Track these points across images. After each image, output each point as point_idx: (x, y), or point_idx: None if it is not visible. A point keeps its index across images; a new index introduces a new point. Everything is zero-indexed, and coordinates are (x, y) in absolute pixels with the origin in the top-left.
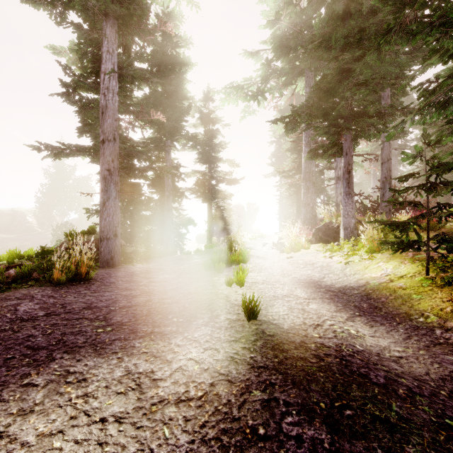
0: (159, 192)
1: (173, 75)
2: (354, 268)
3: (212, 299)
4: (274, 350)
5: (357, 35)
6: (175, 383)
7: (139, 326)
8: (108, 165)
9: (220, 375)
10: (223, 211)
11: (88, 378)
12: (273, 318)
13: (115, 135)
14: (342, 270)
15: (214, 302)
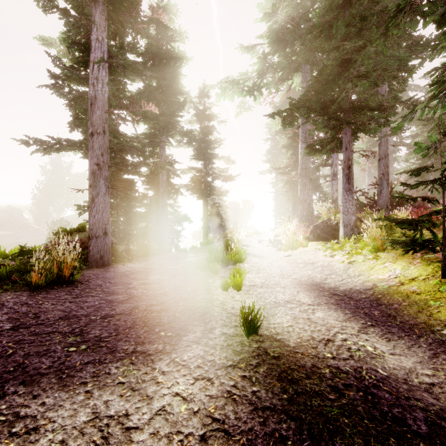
0: (154, 189)
1: (167, 69)
2: (358, 269)
3: (206, 307)
4: (282, 380)
5: (358, 24)
6: (155, 434)
7: (120, 343)
8: (97, 160)
9: (214, 422)
10: (218, 208)
11: (42, 426)
12: (276, 331)
13: (104, 128)
14: (345, 271)
15: (208, 311)
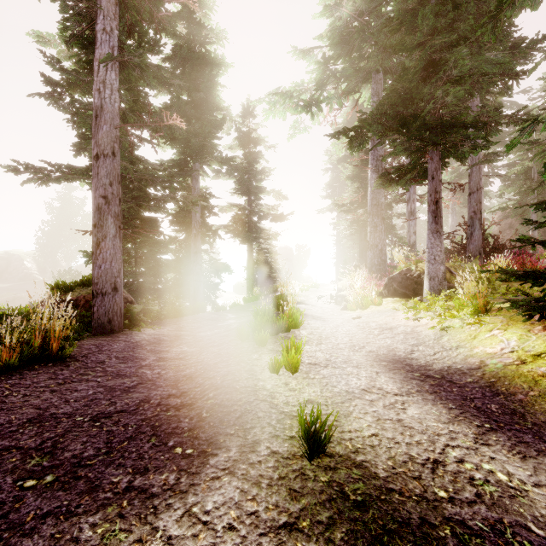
0: (185, 231)
1: (201, 78)
2: (455, 337)
3: (247, 402)
4: None
5: (450, 14)
6: None
7: (109, 470)
8: (104, 191)
9: None
10: (267, 254)
11: None
12: (354, 446)
13: (114, 148)
14: (437, 340)
15: (250, 409)
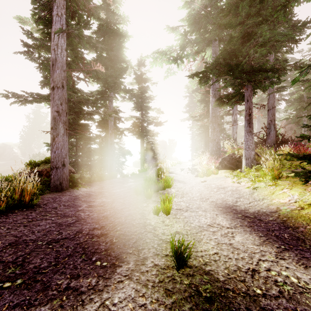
0: (105, 131)
1: (114, 44)
2: (261, 193)
3: (140, 233)
4: None
5: (258, 5)
6: None
7: (56, 276)
8: (57, 108)
9: None
10: (152, 145)
11: None
12: (204, 260)
13: (63, 83)
14: (251, 195)
15: (142, 237)
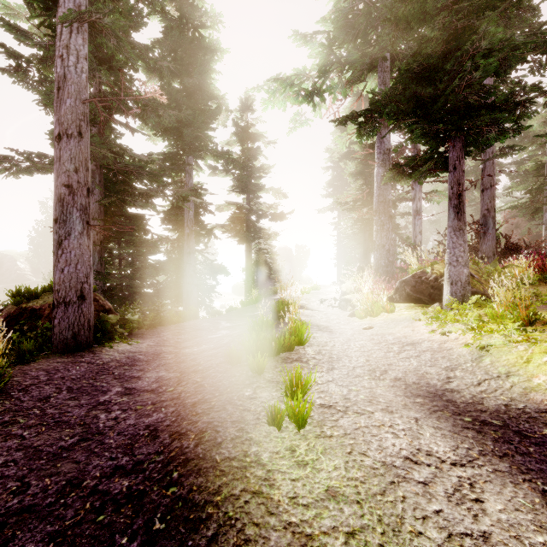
0: (178, 230)
1: (195, 65)
2: (501, 360)
3: (230, 497)
4: None
5: None
6: None
7: None
8: (68, 178)
9: None
10: (266, 255)
11: None
12: None
13: (80, 127)
14: (477, 362)
15: (234, 515)
